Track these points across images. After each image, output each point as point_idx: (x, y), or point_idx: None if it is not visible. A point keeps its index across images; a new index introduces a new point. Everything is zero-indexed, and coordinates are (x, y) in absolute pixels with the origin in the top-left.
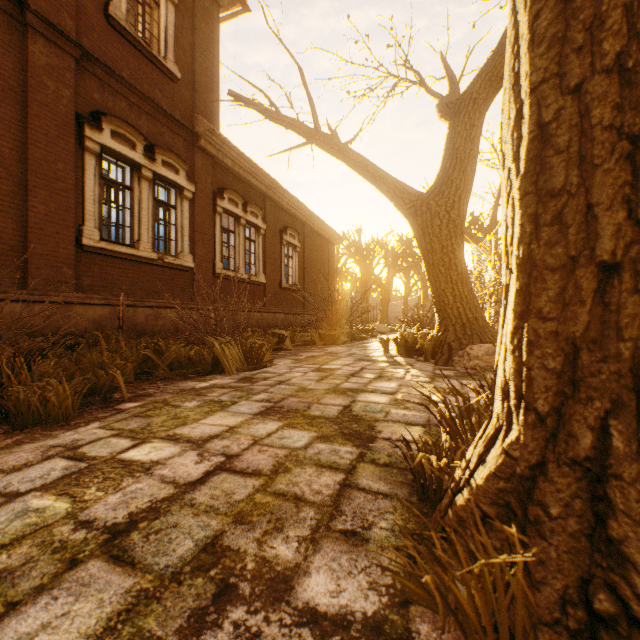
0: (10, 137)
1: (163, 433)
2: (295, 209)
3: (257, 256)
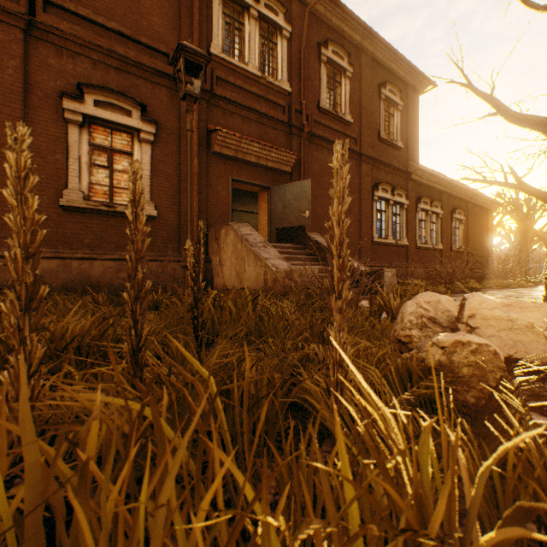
0: (356, 205)
1: None
2: (461, 194)
3: (436, 232)
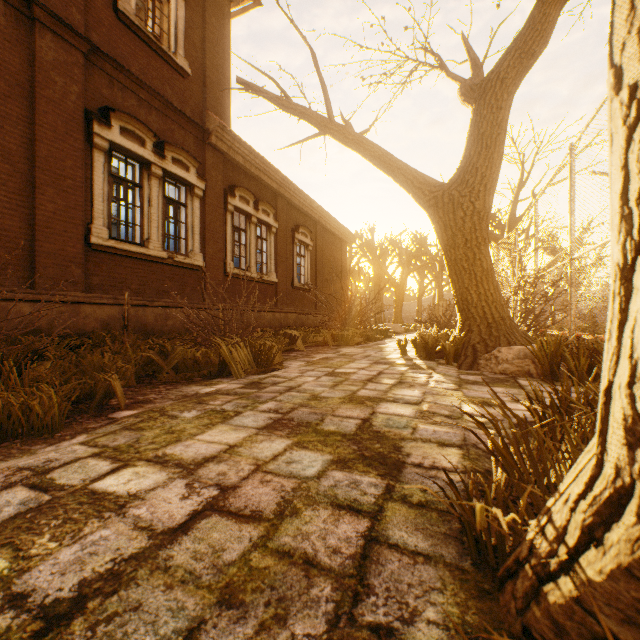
0: (17, 134)
1: (151, 453)
2: (307, 207)
3: (269, 255)
